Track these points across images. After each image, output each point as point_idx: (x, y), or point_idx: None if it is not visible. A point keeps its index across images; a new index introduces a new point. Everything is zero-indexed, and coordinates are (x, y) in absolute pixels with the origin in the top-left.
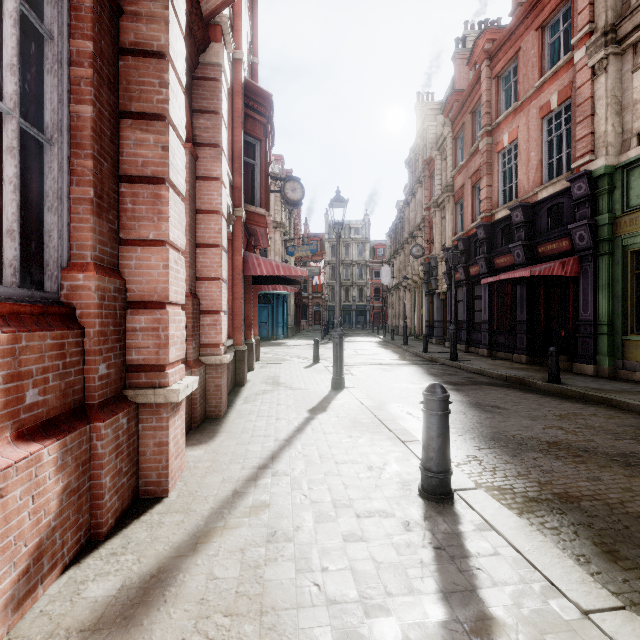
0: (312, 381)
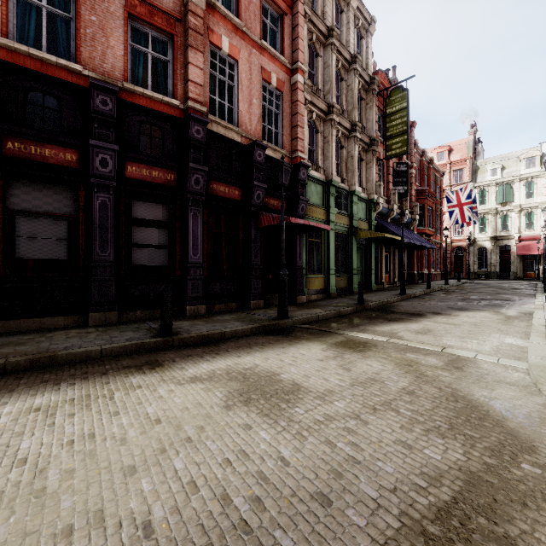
0: None
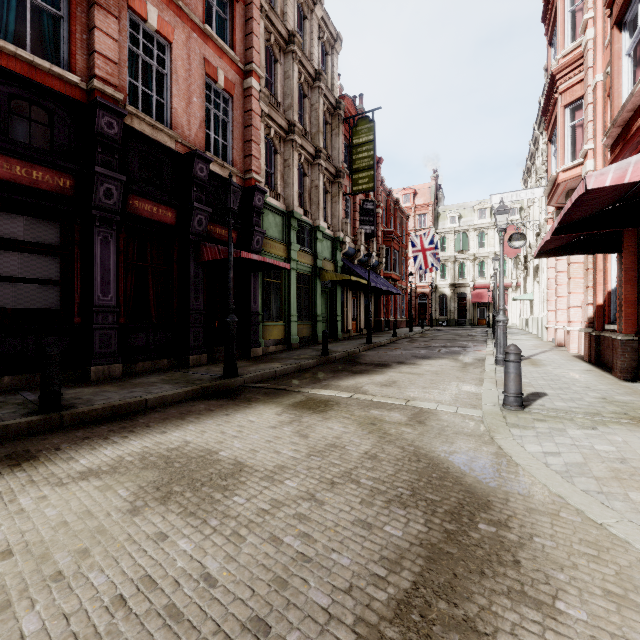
0: (527, 372)
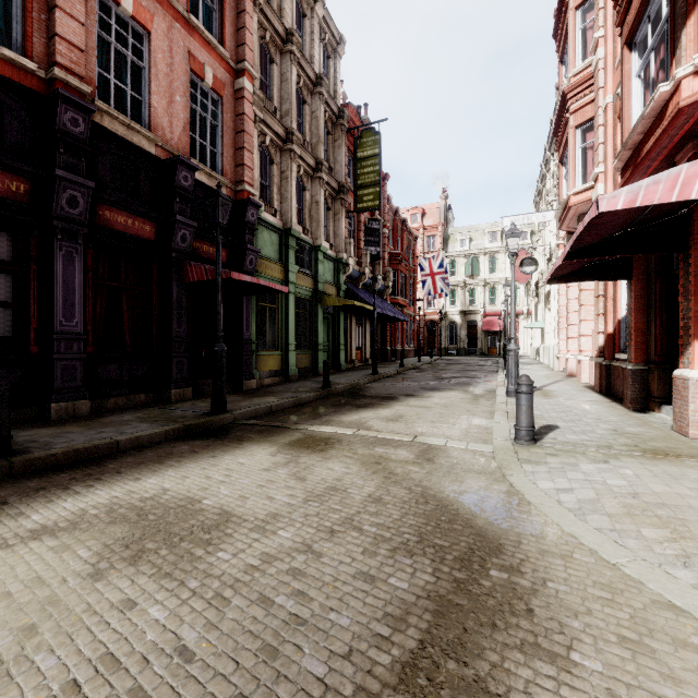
0: (539, 404)
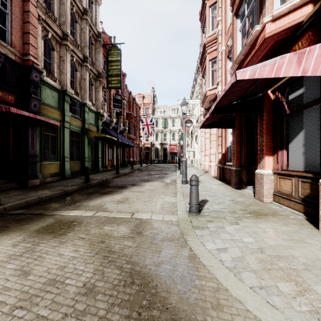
0: None
